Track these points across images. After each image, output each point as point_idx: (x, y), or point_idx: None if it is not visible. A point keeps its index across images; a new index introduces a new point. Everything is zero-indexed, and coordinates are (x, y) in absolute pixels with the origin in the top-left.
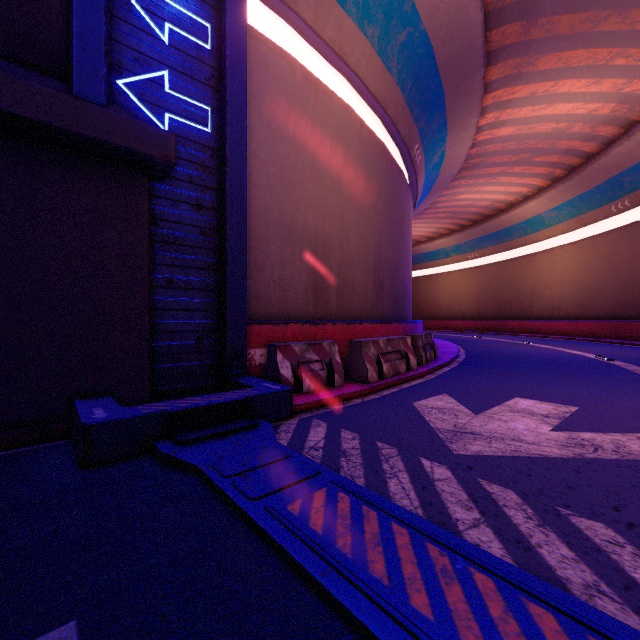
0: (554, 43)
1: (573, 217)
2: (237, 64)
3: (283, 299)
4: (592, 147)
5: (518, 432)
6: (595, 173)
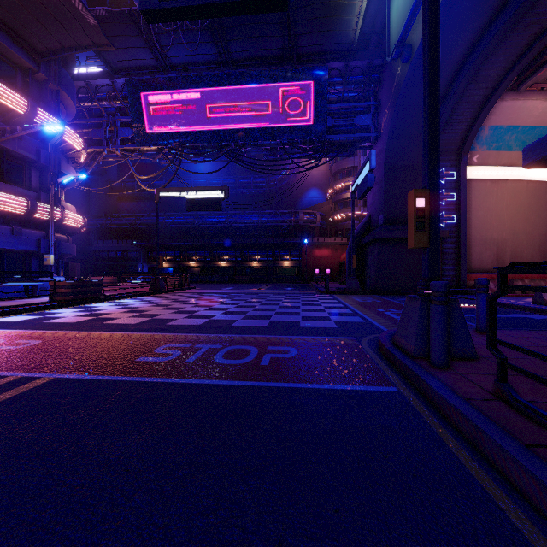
0: None
1: None
2: (463, 202)
3: (481, 265)
4: None
5: None
6: None
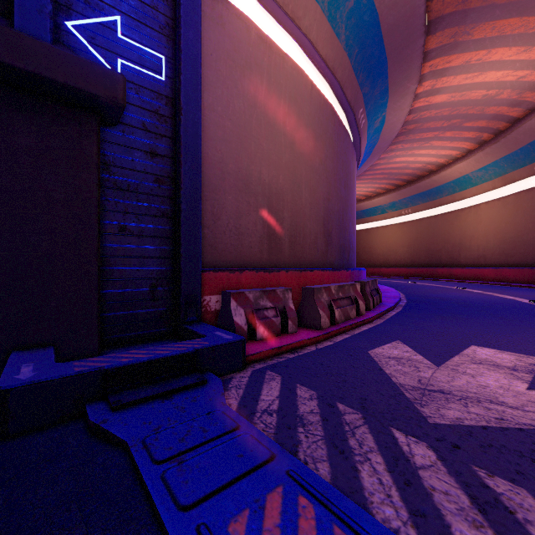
0: (490, 12)
1: (498, 176)
2: (191, 13)
3: (239, 247)
4: (518, 112)
5: (492, 391)
6: (520, 136)
